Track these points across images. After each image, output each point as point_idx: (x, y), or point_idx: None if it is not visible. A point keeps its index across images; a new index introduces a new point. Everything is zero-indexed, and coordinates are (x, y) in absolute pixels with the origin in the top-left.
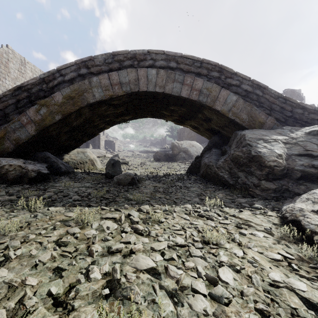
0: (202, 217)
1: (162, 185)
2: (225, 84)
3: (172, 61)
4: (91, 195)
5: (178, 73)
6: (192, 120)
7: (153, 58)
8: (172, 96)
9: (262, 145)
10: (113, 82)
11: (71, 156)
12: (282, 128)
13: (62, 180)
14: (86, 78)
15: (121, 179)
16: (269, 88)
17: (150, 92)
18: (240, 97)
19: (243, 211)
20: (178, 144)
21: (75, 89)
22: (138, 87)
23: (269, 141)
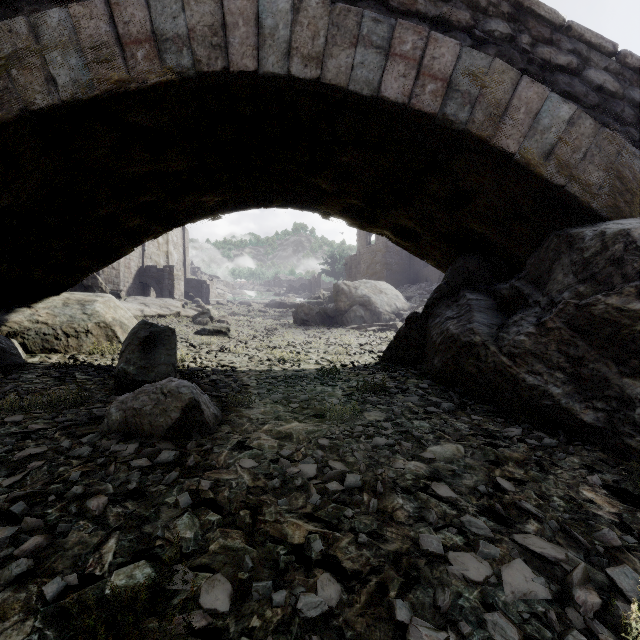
0: None
1: (313, 427)
2: (534, 64)
3: None
4: None
5: (372, 15)
6: (400, 210)
7: None
8: (349, 105)
9: None
10: (128, 33)
11: (36, 314)
12: None
13: None
14: (21, 13)
15: (142, 409)
16: None
17: (269, 78)
18: (581, 109)
19: None
20: (349, 288)
21: None
22: (224, 55)
23: None
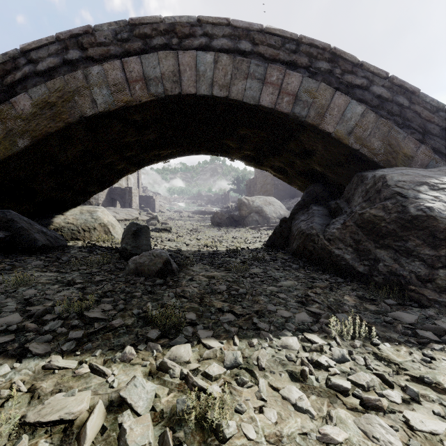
0: (344, 395)
1: (224, 274)
2: (342, 85)
3: (244, 39)
4: (56, 309)
5: (255, 62)
6: (275, 157)
7: (207, 32)
8: (244, 107)
9: (429, 195)
10: (131, 77)
11: (67, 219)
12: None
13: (26, 266)
14: (79, 68)
15: (144, 263)
16: (421, 93)
17: (202, 96)
18: (369, 108)
19: (435, 360)
20: (248, 201)
21: (57, 88)
22: (179, 86)
23: (441, 187)
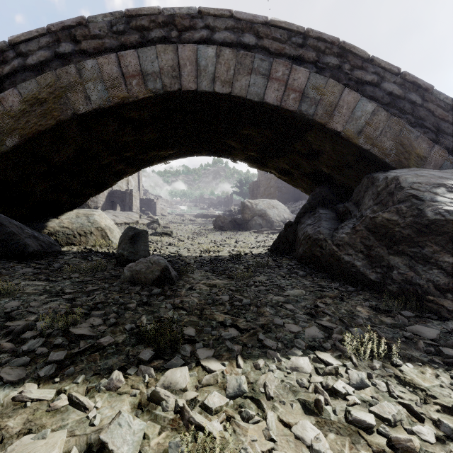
0: (367, 433)
1: (227, 282)
2: (352, 81)
3: (248, 32)
4: (38, 324)
5: (259, 57)
6: (280, 158)
7: (209, 25)
8: (247, 104)
9: (447, 197)
10: (128, 71)
11: (62, 222)
12: None
13: (13, 274)
14: (72, 62)
15: (140, 270)
16: (434, 90)
17: (203, 93)
18: (379, 106)
19: None
20: (251, 205)
21: (48, 83)
22: (178, 82)
23: None
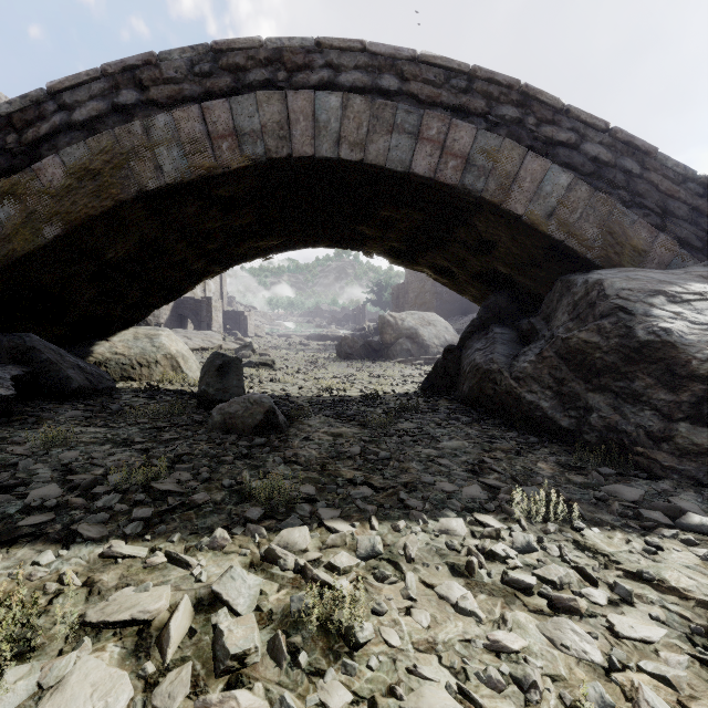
0: (526, 594)
1: (357, 431)
2: (538, 141)
3: (387, 72)
4: (110, 478)
5: (404, 107)
6: (436, 252)
7: (331, 62)
8: (387, 176)
9: (666, 310)
10: (216, 130)
11: (114, 347)
12: (707, 265)
13: (57, 418)
14: (137, 118)
15: (236, 413)
16: (659, 154)
17: (323, 160)
18: (579, 177)
19: (663, 550)
20: (395, 320)
21: (103, 147)
22: (288, 144)
23: (685, 298)
